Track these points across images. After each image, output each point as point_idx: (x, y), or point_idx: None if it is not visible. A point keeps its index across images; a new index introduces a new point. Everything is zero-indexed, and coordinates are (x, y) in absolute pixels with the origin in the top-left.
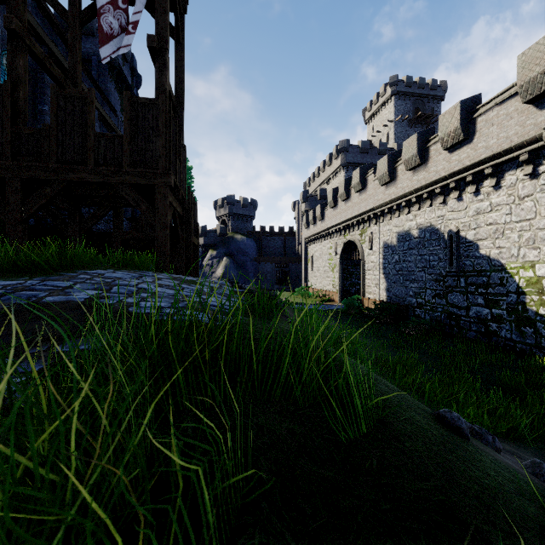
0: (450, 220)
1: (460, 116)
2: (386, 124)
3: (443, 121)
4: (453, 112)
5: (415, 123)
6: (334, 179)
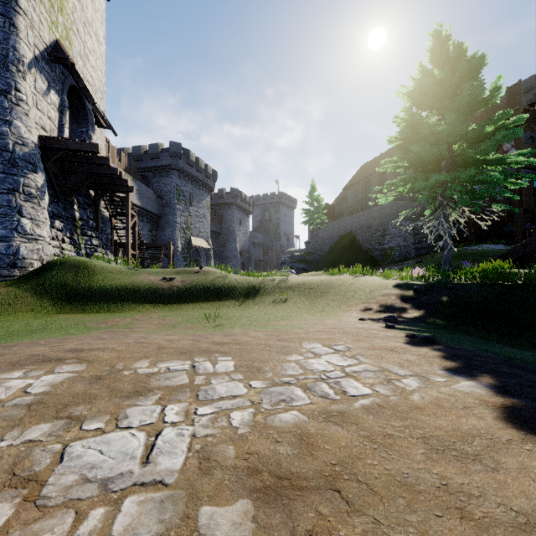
0: None
1: None
2: None
3: None
4: None
5: None
6: None
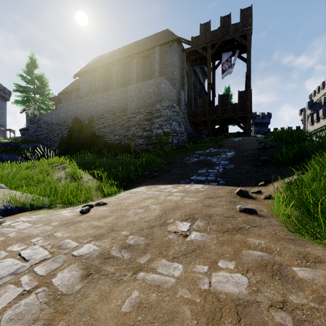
0: None
1: None
2: None
3: None
4: None
5: None
6: None
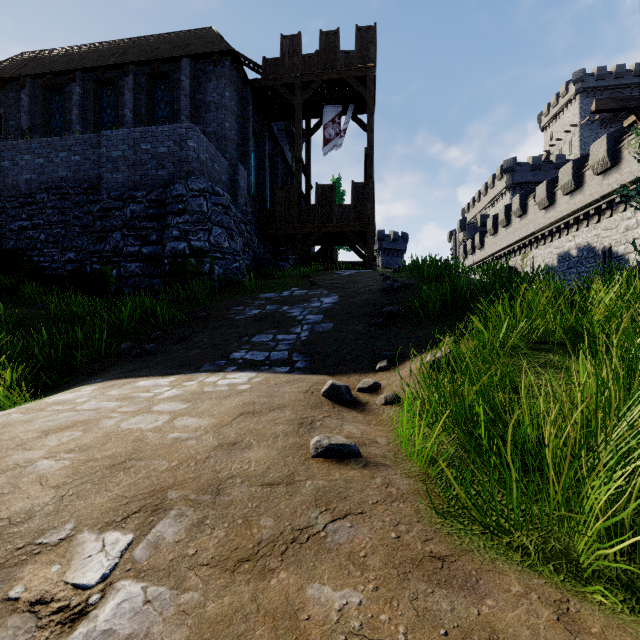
0: (604, 238)
1: (606, 147)
2: (568, 130)
3: (593, 151)
4: (601, 144)
5: (610, 123)
6: (497, 202)
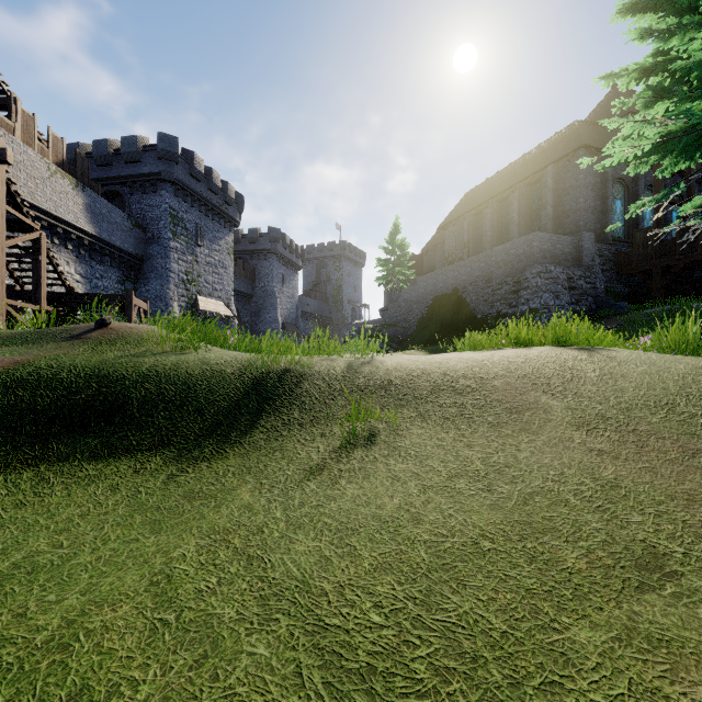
0: None
1: None
2: None
3: None
4: None
5: None
6: None
